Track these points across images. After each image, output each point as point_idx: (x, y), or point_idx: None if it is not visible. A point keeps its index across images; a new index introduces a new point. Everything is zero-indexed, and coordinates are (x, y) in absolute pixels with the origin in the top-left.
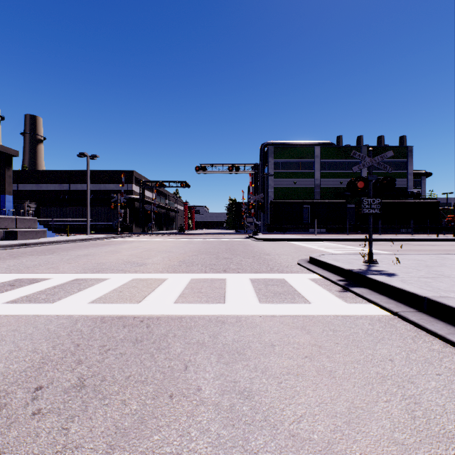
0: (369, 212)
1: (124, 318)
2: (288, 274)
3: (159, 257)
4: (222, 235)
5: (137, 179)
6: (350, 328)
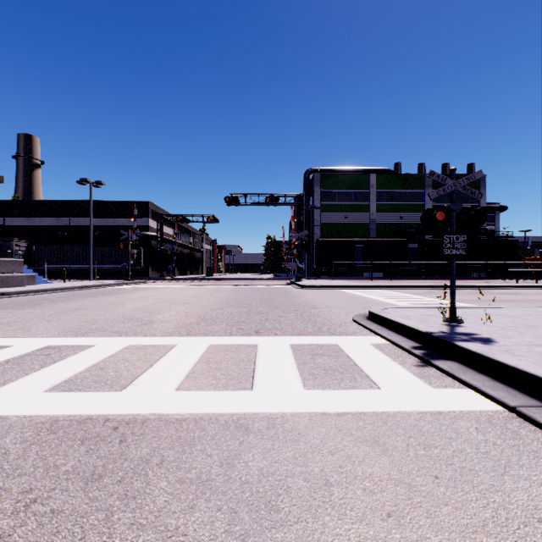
0: (451, 253)
1: (90, 421)
2: (342, 336)
3: (173, 311)
4: (257, 281)
5: (154, 212)
6: (451, 441)
